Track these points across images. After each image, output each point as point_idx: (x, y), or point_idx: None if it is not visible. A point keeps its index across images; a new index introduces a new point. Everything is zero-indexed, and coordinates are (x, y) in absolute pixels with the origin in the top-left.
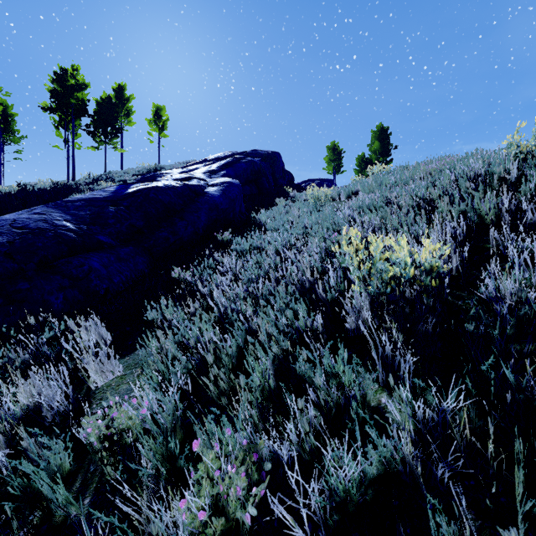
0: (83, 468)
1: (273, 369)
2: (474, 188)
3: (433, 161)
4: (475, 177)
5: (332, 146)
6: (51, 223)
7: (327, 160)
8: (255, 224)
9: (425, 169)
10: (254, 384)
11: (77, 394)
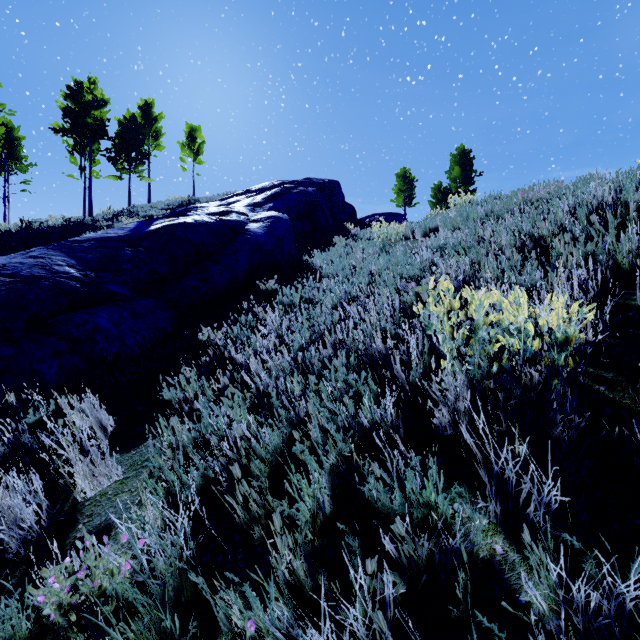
0: (48, 634)
1: (328, 488)
2: (598, 222)
3: (533, 188)
4: (599, 208)
5: (402, 173)
6: (49, 269)
7: (395, 190)
8: (308, 268)
9: (524, 199)
10: (299, 514)
11: (56, 510)
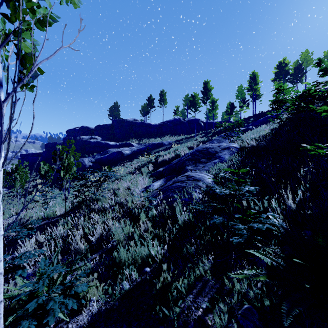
0: None
1: None
2: None
3: None
4: None
5: None
6: None
7: None
8: None
9: None
10: None
11: None
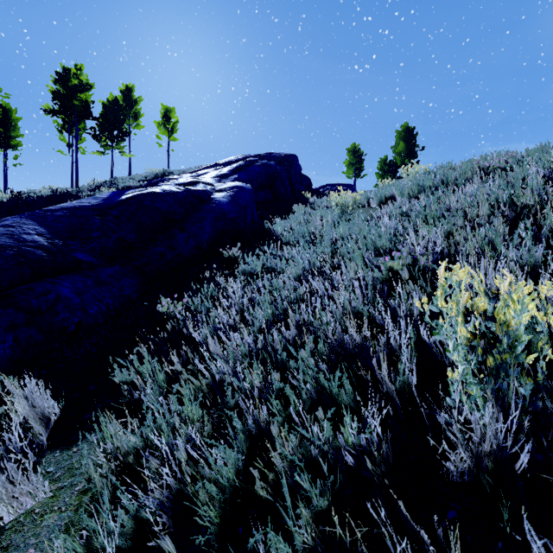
0: None
1: None
2: None
3: (485, 158)
4: None
5: (352, 148)
6: (17, 237)
7: (346, 163)
8: (270, 235)
9: (479, 168)
10: None
11: None
